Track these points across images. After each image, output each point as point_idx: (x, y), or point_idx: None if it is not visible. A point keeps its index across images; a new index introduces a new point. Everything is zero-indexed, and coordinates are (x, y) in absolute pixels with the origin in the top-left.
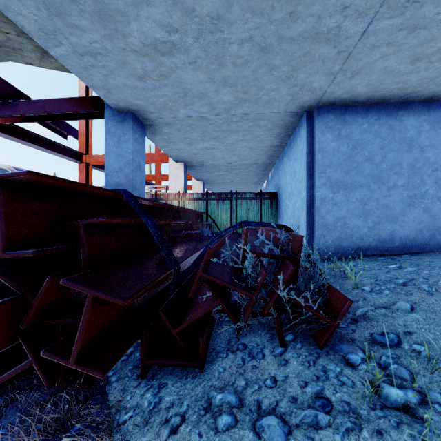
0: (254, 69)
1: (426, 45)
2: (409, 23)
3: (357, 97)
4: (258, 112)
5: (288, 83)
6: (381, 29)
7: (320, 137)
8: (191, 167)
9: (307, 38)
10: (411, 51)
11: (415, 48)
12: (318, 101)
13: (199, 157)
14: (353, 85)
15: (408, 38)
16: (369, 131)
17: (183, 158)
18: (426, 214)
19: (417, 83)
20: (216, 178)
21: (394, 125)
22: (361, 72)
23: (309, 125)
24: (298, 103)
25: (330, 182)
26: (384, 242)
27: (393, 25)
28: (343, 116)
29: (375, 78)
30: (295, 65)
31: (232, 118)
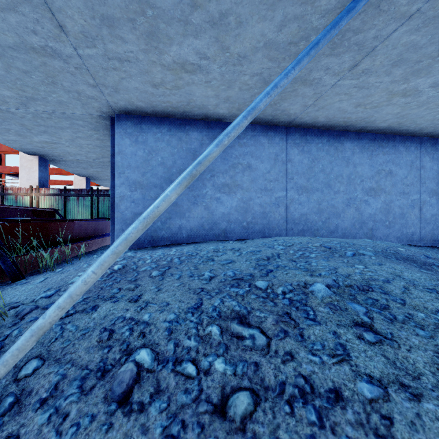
0: (6, 70)
1: (149, 75)
2: (111, 55)
3: (144, 110)
4: (62, 111)
5: (60, 88)
6: (92, 56)
7: (119, 141)
8: (54, 160)
9: (28, 50)
10: (141, 78)
11: (142, 76)
12: (112, 109)
13: (50, 151)
14: (127, 98)
15: (125, 67)
16: (162, 140)
17: (32, 151)
18: (207, 211)
19: (181, 105)
20: (98, 174)
21: (182, 137)
22: (120, 89)
23: (113, 129)
24: (93, 108)
25: (128, 181)
26: (175, 234)
27: (99, 54)
28: (140, 124)
29: (139, 95)
30: (46, 72)
31: (39, 114)
